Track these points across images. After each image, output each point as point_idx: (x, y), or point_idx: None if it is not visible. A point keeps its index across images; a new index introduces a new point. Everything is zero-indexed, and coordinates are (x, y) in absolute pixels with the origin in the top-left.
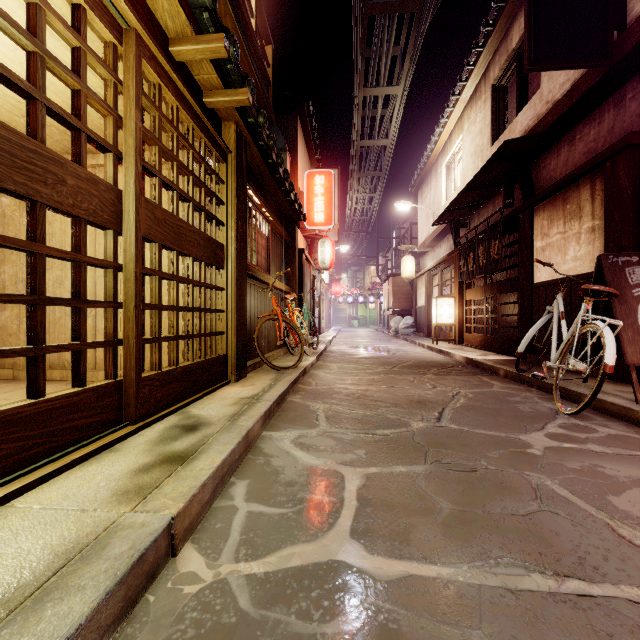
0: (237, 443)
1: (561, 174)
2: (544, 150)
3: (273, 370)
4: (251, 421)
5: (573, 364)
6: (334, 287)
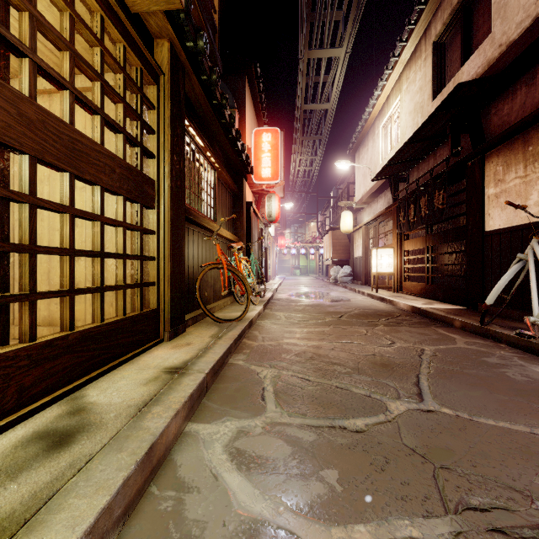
0: (120, 485)
1: (517, 117)
2: (494, 96)
3: (216, 323)
4: (165, 418)
5: None
6: (279, 240)
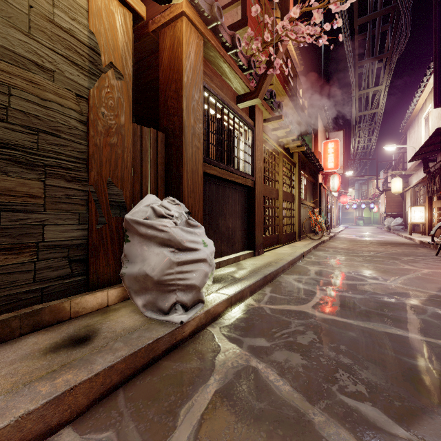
0: (309, 248)
1: None
2: None
3: (310, 240)
4: (310, 247)
5: (440, 237)
6: (342, 198)
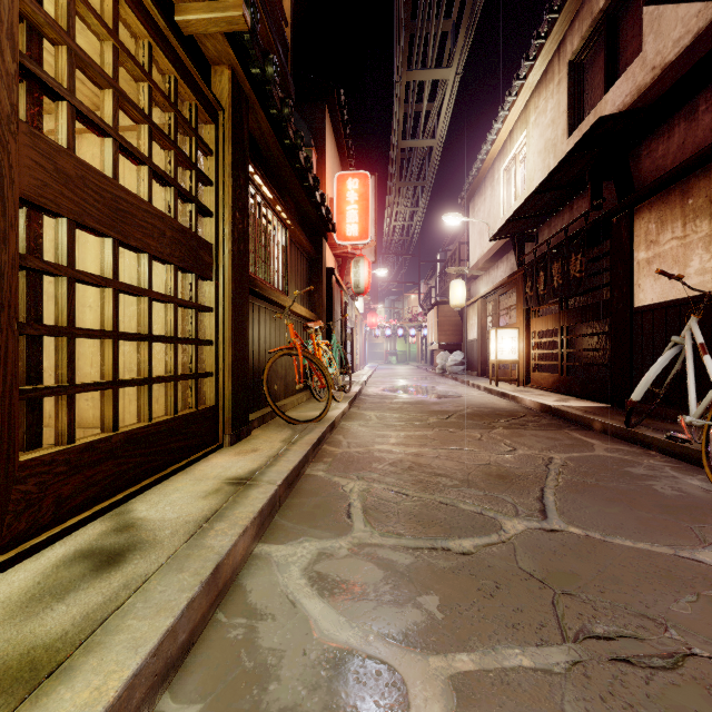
0: (184, 607)
1: (674, 161)
2: (646, 134)
3: (289, 424)
4: (231, 535)
5: None
6: (369, 318)
